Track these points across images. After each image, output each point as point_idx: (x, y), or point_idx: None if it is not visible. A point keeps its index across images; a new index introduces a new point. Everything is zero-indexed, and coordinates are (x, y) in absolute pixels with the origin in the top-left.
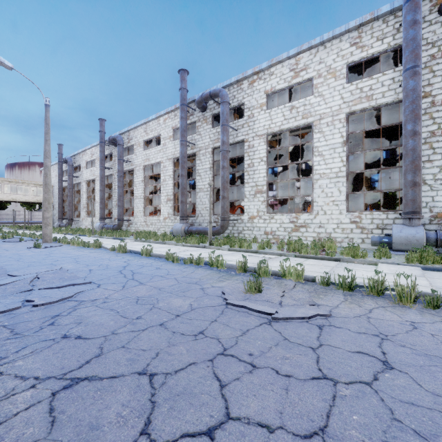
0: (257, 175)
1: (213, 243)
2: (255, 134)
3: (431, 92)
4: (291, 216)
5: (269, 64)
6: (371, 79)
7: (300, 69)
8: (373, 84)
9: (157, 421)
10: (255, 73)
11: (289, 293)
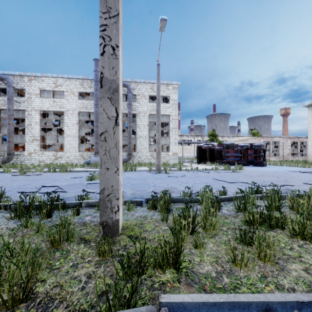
0: (34, 130)
1: (2, 167)
2: (32, 108)
3: None
4: (54, 153)
5: (41, 75)
6: (87, 101)
7: (58, 84)
8: (88, 103)
9: (1, 181)
10: (32, 76)
11: (35, 173)
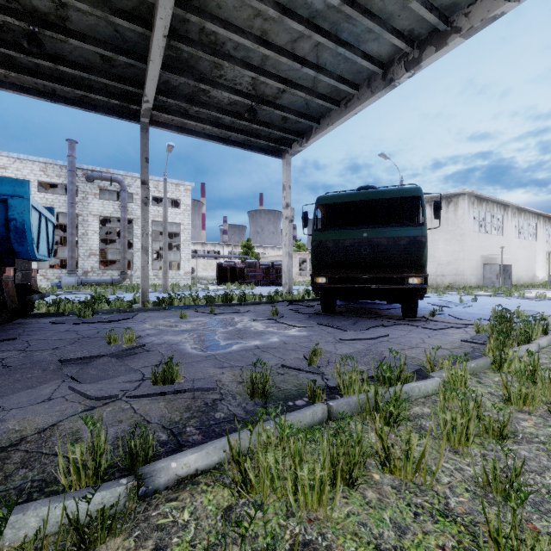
0: None
1: None
2: None
3: (83, 214)
4: None
5: None
6: (54, 196)
7: None
8: (55, 199)
9: None
10: None
11: None
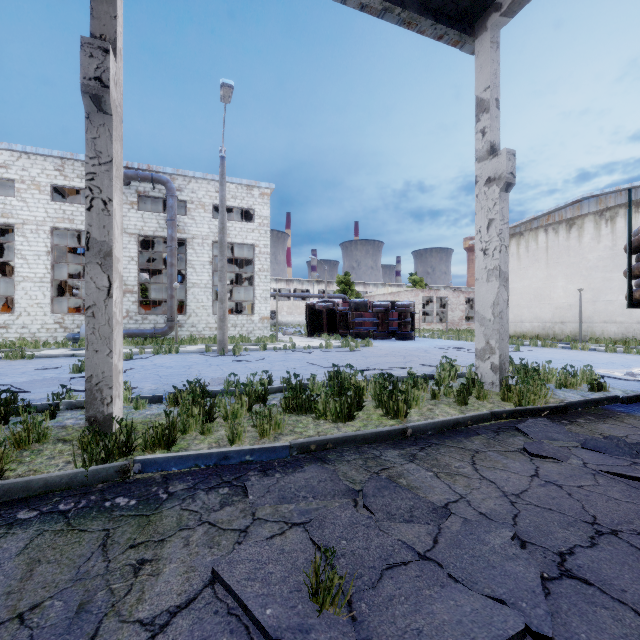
0: None
1: None
2: None
3: None
4: None
5: None
6: (73, 206)
7: None
8: (75, 211)
9: None
10: None
11: None
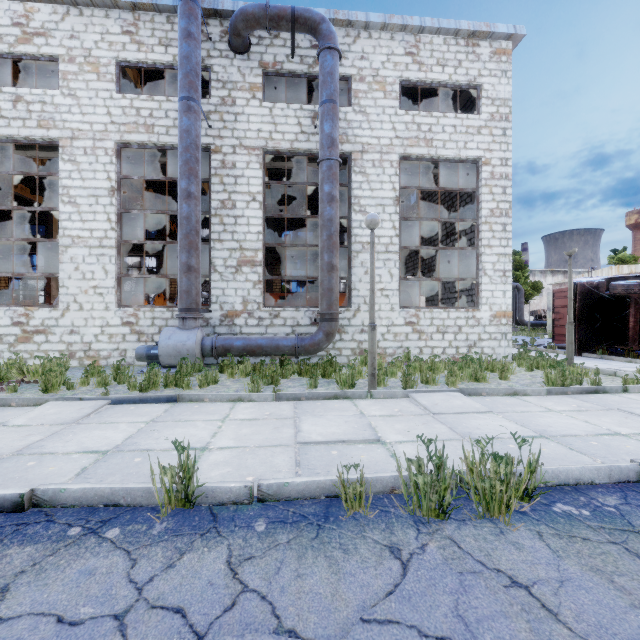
0: None
1: None
2: None
3: (222, 148)
4: (16, 312)
5: None
6: (153, 100)
7: (34, 30)
8: (155, 109)
9: None
10: None
11: None
